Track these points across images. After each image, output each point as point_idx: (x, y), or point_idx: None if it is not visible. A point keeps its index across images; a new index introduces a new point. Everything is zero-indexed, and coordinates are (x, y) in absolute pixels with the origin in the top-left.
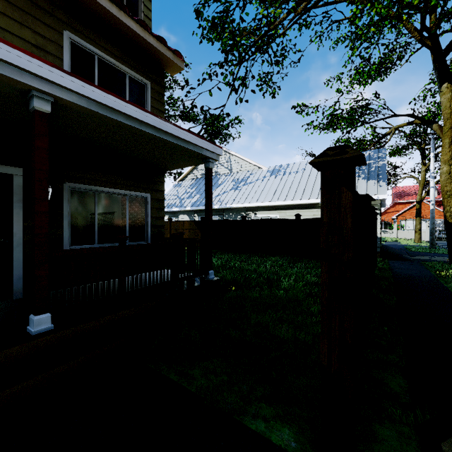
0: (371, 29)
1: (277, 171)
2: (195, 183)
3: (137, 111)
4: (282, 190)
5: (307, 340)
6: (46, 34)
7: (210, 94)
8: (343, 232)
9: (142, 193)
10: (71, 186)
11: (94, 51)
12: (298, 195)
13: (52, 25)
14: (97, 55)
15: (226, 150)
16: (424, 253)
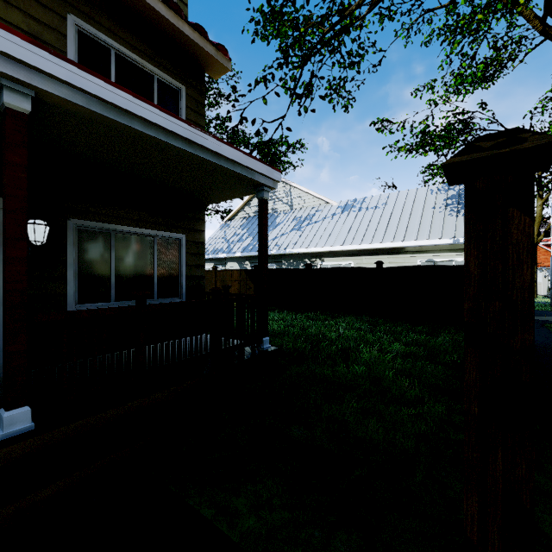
0: (478, 16)
1: (351, 206)
2: (246, 223)
3: (160, 116)
4: (357, 230)
5: (407, 447)
6: (43, 17)
7: (265, 102)
8: (513, 294)
9: (175, 234)
10: (78, 224)
11: (110, 43)
12: (378, 237)
13: (51, 5)
14: (114, 49)
15: (285, 181)
16: (545, 312)
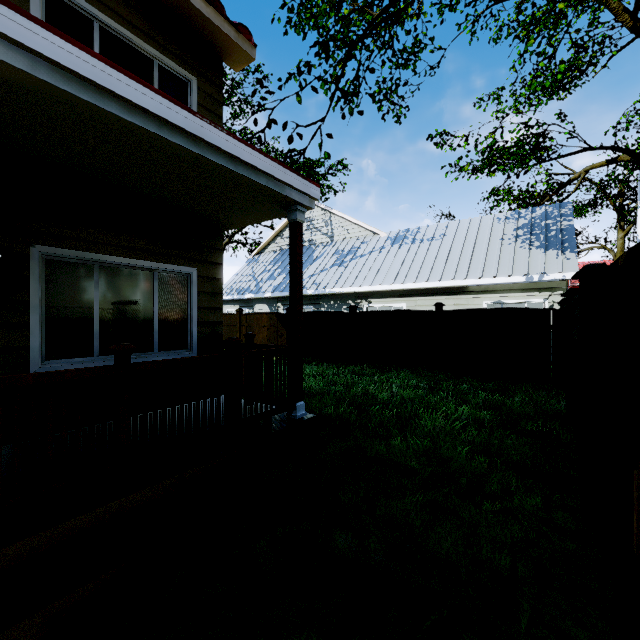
0: (559, 5)
1: (403, 238)
2: (278, 258)
3: (150, 97)
4: (411, 266)
5: (498, 567)
6: None
7: (299, 100)
8: None
9: (182, 268)
10: (46, 252)
11: (93, 12)
12: (435, 275)
13: None
14: (99, 21)
15: (325, 207)
16: None
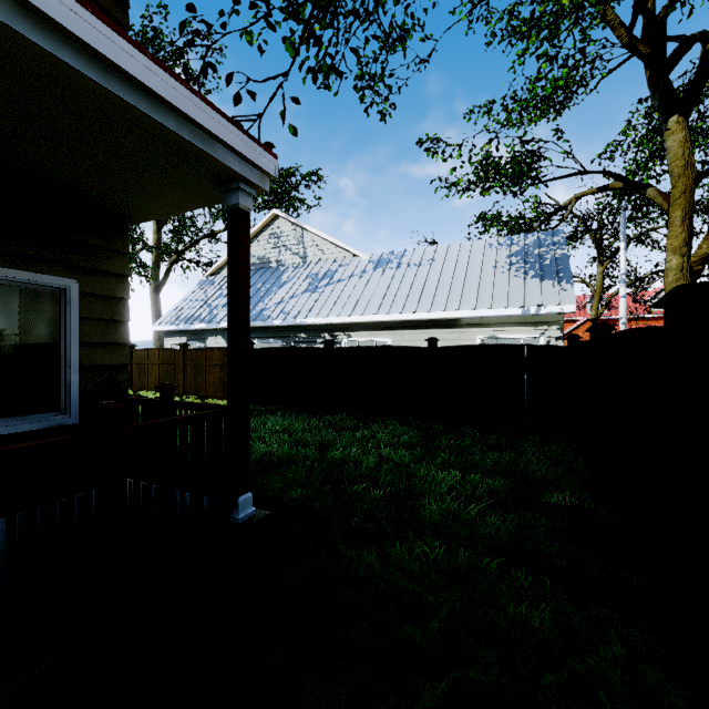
0: None
1: (387, 261)
2: None
3: None
4: (397, 294)
5: None
6: None
7: (250, 39)
8: None
9: (47, 277)
10: None
11: None
12: (425, 304)
13: None
14: None
15: (296, 221)
16: None
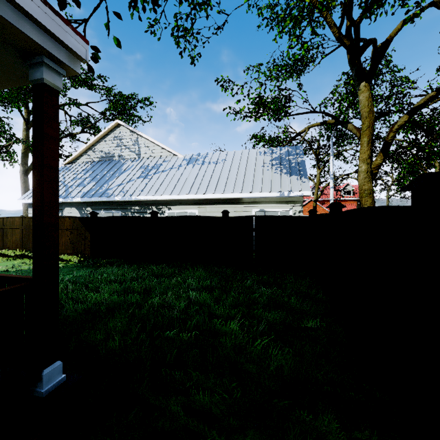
0: None
1: (195, 160)
2: (90, 168)
3: None
4: (202, 181)
5: None
6: None
7: None
8: None
9: None
10: None
11: None
12: (220, 188)
13: None
14: None
15: (132, 129)
16: None
